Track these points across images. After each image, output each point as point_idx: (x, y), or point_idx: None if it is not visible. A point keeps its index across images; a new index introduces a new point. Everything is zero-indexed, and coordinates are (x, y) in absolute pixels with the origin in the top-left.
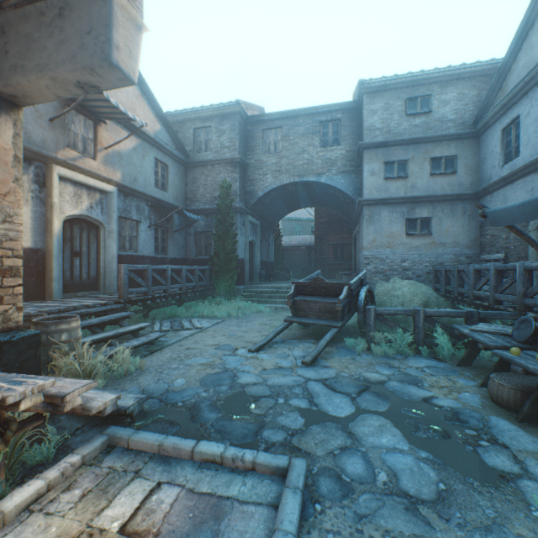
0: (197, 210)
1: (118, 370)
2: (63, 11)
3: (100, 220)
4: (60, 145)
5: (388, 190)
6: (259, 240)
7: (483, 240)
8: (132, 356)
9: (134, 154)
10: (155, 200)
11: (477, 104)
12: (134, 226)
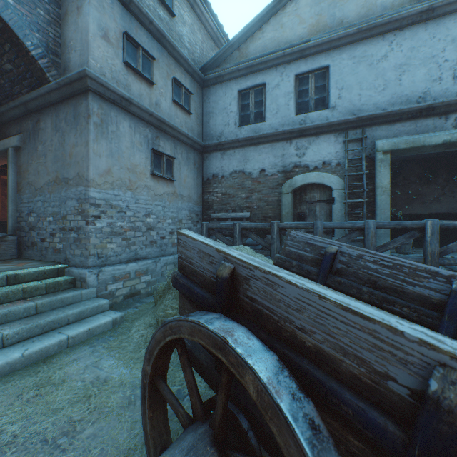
0: None
1: None
2: None
3: None
4: None
5: (130, 89)
6: None
7: (211, 198)
8: None
9: None
10: None
11: (202, 52)
12: None
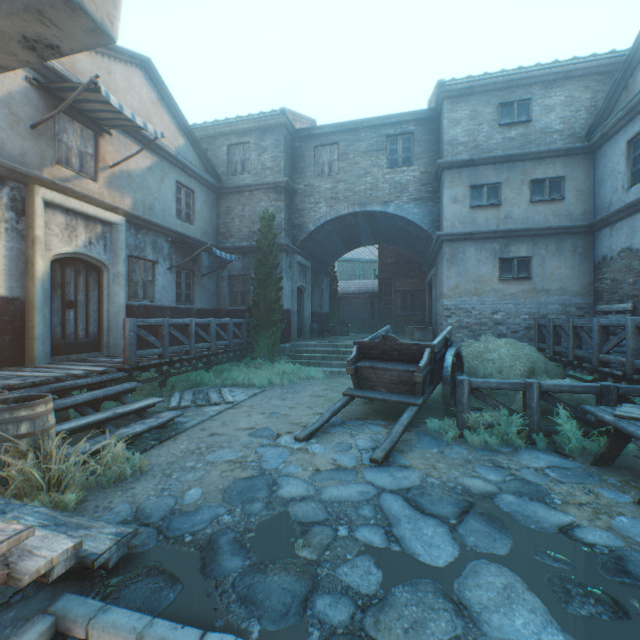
0: (232, 248)
1: (106, 474)
2: None
3: (102, 260)
4: (46, 160)
5: (475, 222)
6: (310, 286)
7: (600, 286)
8: (133, 447)
9: (150, 175)
10: (178, 235)
11: (592, 110)
12: (150, 268)
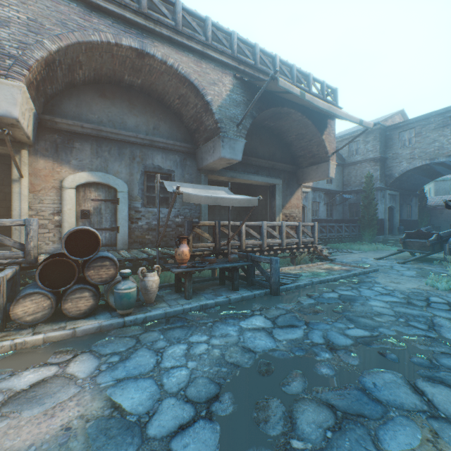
0: (350, 191)
1: None
2: (317, 167)
3: (305, 205)
4: None
5: None
6: (397, 205)
7: None
8: None
9: None
10: (326, 190)
11: None
12: (317, 205)
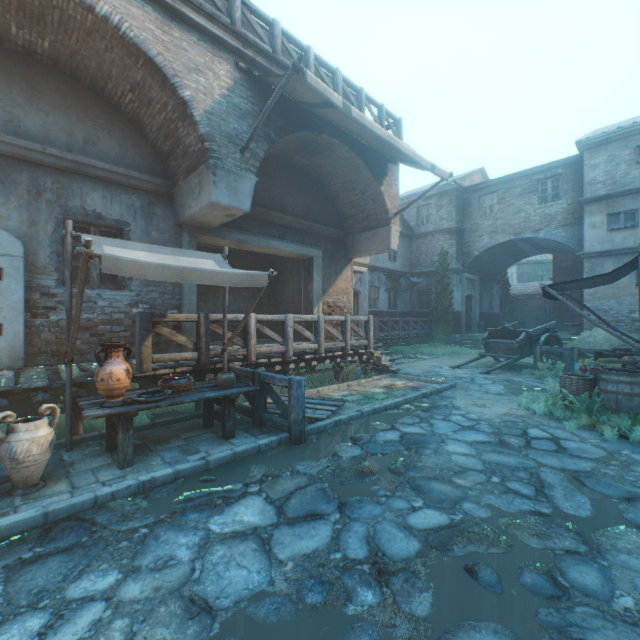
0: (420, 273)
1: None
2: (374, 234)
3: (359, 290)
4: None
5: (613, 241)
6: (477, 294)
7: None
8: None
9: None
10: (389, 271)
11: None
12: (376, 291)
